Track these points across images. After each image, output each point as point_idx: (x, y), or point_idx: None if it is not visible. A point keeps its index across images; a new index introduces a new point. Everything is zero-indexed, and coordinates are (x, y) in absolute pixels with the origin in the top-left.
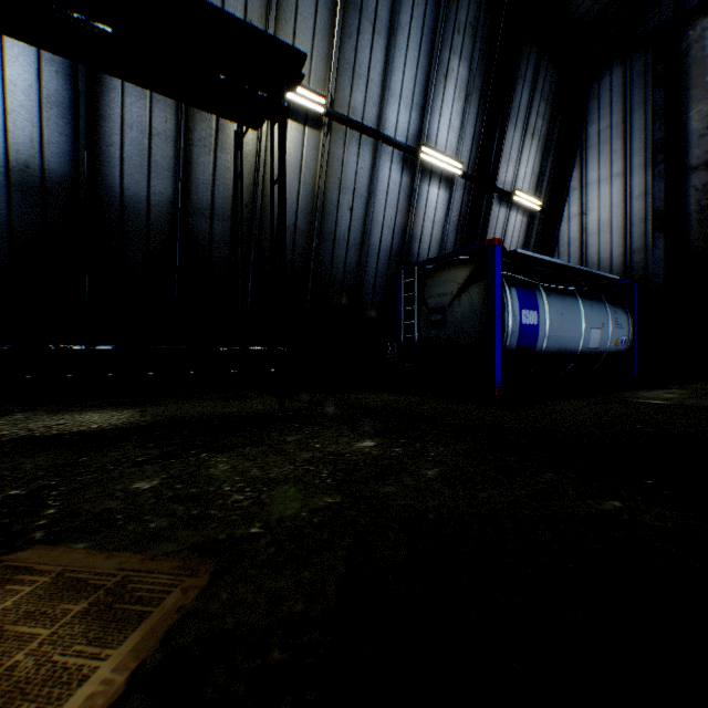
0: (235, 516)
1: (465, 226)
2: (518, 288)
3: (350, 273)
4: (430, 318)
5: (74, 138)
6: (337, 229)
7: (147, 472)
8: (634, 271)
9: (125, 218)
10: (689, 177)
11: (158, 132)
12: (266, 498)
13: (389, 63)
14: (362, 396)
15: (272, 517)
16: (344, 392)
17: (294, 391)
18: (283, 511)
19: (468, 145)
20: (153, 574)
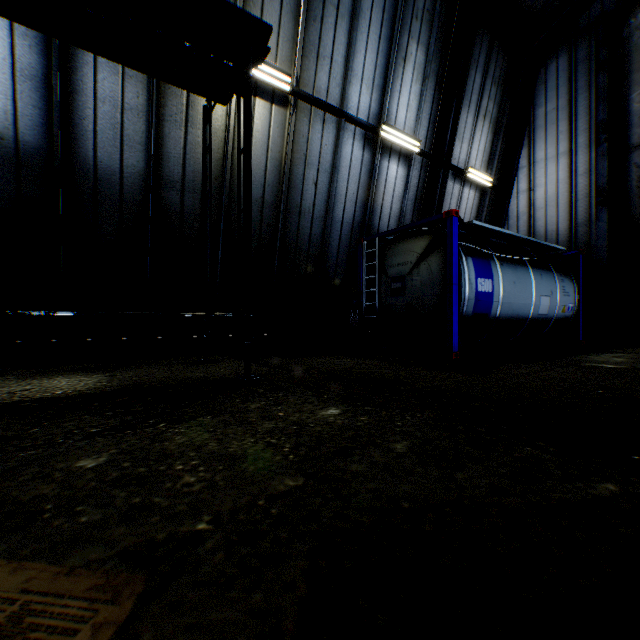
0: (181, 505)
1: (422, 200)
2: (474, 257)
3: (314, 244)
4: (391, 286)
5: (48, 111)
6: (303, 202)
7: (97, 447)
8: (579, 243)
9: (98, 189)
10: (631, 155)
11: (130, 106)
12: (220, 480)
13: (352, 45)
14: (326, 360)
15: (224, 506)
16: (309, 356)
17: (262, 355)
18: (238, 498)
19: (425, 125)
20: (63, 598)
